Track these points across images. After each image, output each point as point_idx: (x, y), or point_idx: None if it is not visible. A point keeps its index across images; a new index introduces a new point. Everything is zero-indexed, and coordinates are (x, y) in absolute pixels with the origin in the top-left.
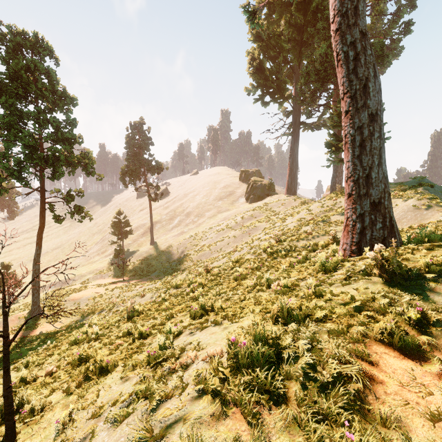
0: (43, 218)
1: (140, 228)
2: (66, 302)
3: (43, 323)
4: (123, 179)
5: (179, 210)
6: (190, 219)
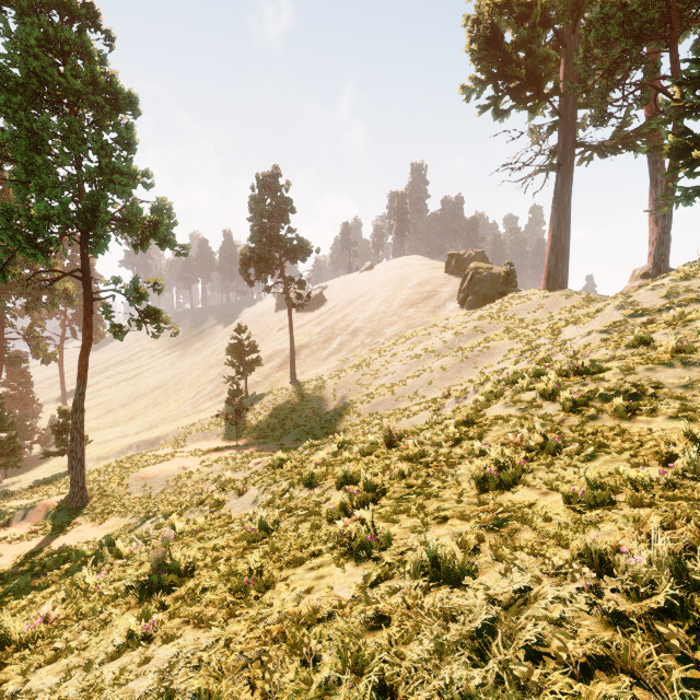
0: (88, 329)
1: (276, 357)
2: (132, 482)
3: (84, 522)
4: (245, 272)
5: (340, 326)
6: (359, 340)
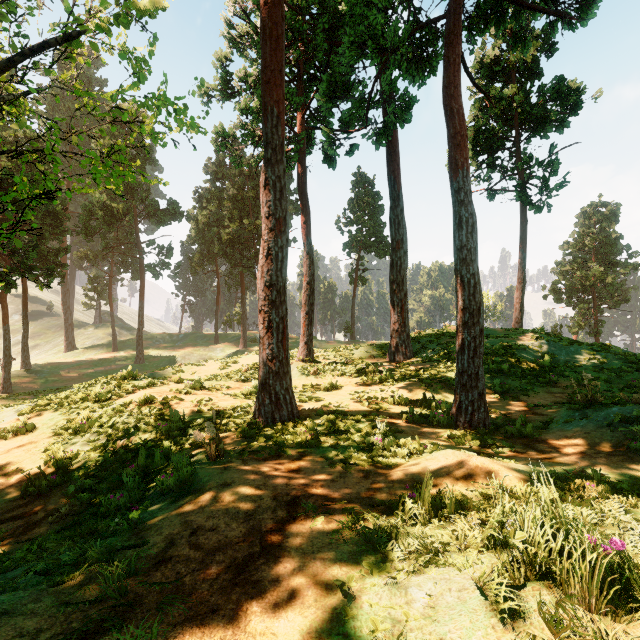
0: None
1: None
2: None
3: None
4: None
5: None
6: None
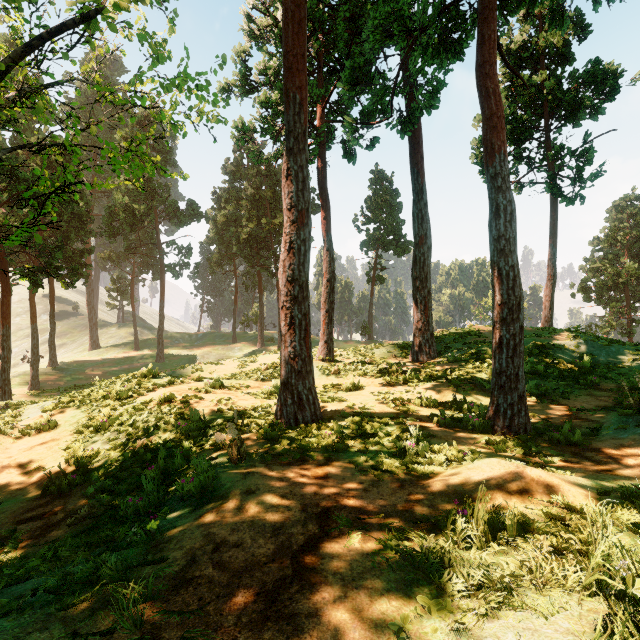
0: None
1: None
2: None
3: None
4: None
5: None
6: None
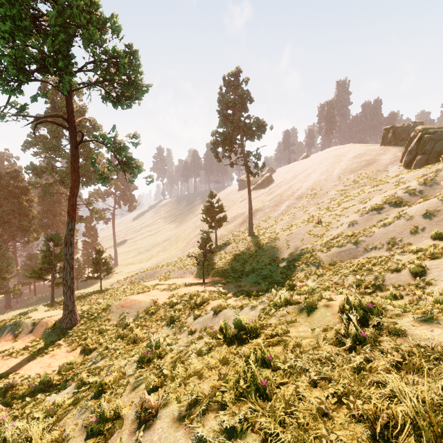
0: (74, 173)
1: (238, 218)
2: (113, 309)
3: (64, 344)
4: (214, 150)
5: (287, 193)
6: (304, 202)
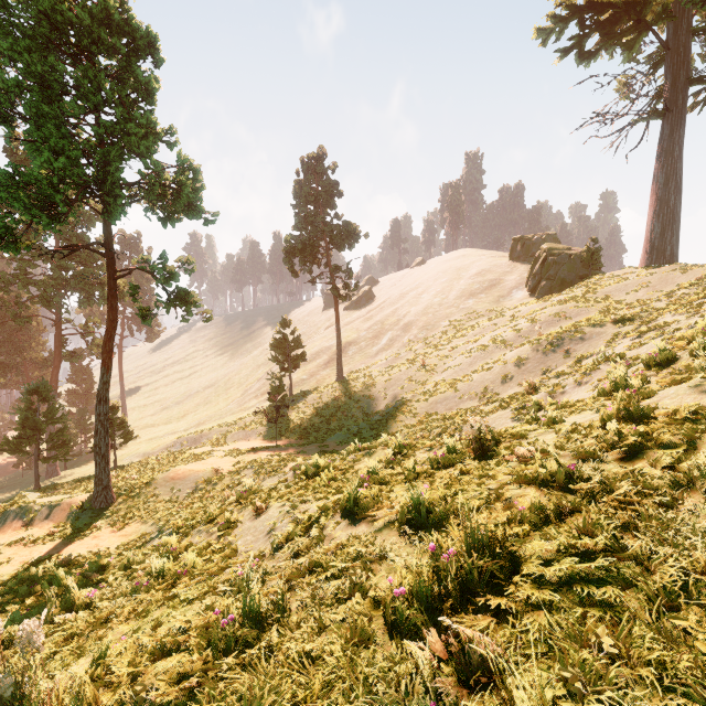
0: (112, 310)
1: (323, 354)
2: (161, 482)
3: (104, 526)
4: (289, 262)
5: (391, 320)
6: (411, 334)
